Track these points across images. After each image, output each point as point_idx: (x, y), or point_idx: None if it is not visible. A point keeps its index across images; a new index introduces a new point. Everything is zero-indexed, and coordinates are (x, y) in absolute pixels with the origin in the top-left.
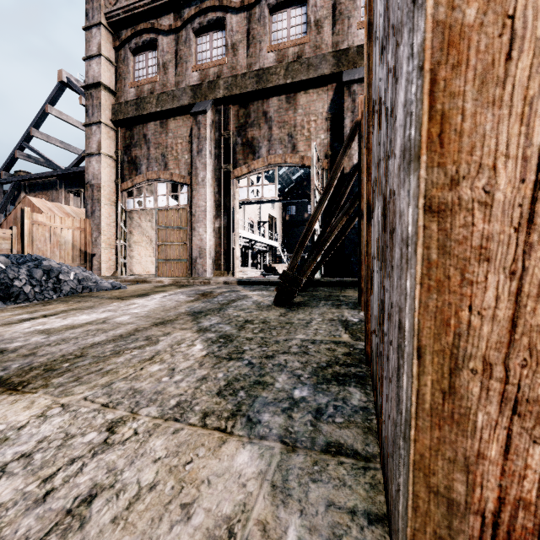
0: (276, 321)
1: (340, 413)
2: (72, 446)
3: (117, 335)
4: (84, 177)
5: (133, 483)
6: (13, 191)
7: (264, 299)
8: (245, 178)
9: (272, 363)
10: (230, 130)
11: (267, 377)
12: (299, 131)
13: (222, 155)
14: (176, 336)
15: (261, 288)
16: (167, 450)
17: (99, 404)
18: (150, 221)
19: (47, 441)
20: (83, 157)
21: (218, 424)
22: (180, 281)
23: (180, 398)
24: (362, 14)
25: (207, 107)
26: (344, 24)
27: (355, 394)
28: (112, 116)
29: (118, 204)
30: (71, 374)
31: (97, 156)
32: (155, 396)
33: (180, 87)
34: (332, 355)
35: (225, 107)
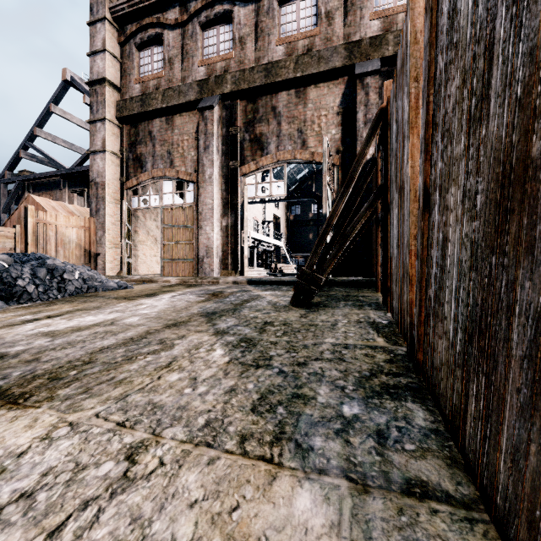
0: (298, 323)
1: (407, 436)
2: (85, 482)
3: (128, 338)
4: (88, 177)
5: (167, 540)
6: (17, 191)
7: (279, 300)
8: (249, 177)
9: (306, 371)
10: (238, 126)
11: (306, 389)
12: (310, 126)
13: (229, 152)
14: (192, 339)
15: (273, 288)
16: (204, 488)
17: (114, 423)
18: (155, 220)
19: (53, 474)
20: (87, 156)
21: (262, 452)
22: (187, 281)
23: (208, 416)
24: (375, 5)
25: (215, 102)
26: (356, 15)
27: (417, 411)
28: (117, 113)
29: (123, 202)
30: (79, 384)
31: (102, 153)
32: (179, 412)
33: (187, 82)
34: (373, 362)
35: (233, 102)
